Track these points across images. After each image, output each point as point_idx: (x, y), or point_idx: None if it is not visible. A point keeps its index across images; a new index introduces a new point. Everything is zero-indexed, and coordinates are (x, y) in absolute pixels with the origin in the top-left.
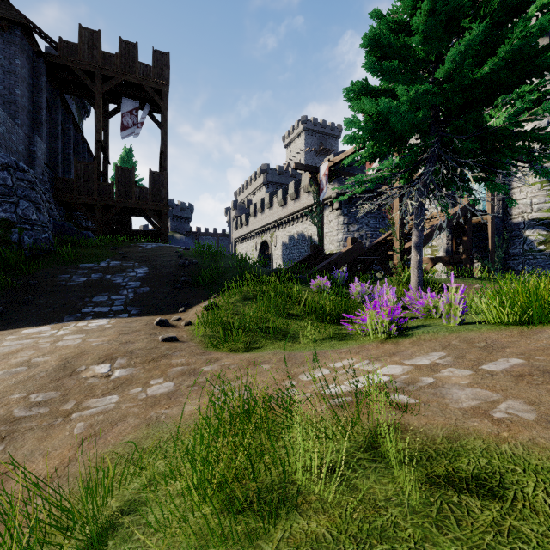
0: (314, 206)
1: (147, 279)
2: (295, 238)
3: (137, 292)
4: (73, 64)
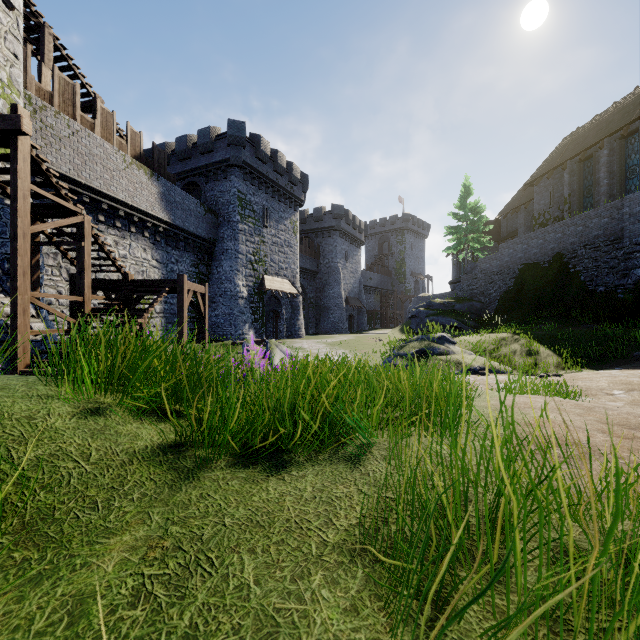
0: None
1: None
2: None
3: None
4: None
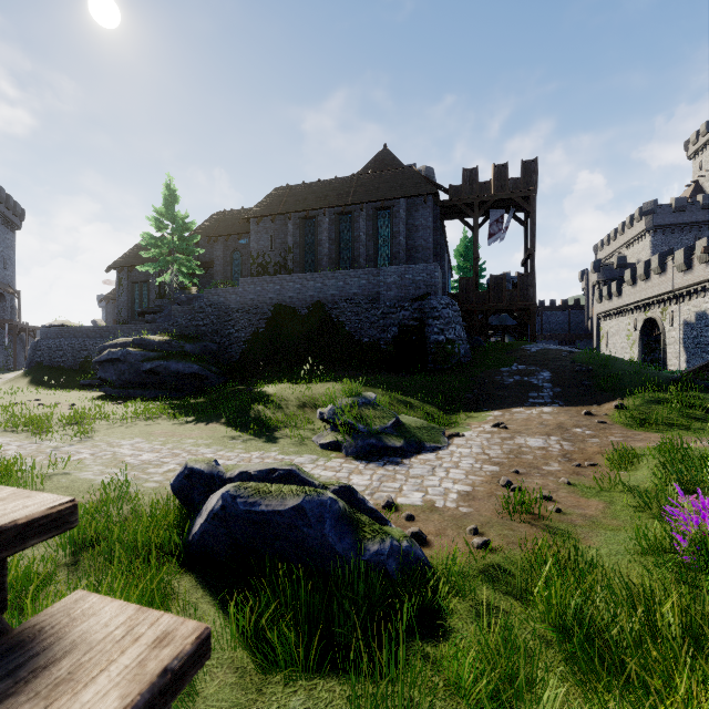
0: None
1: (555, 382)
2: (707, 315)
3: (553, 391)
4: (458, 202)
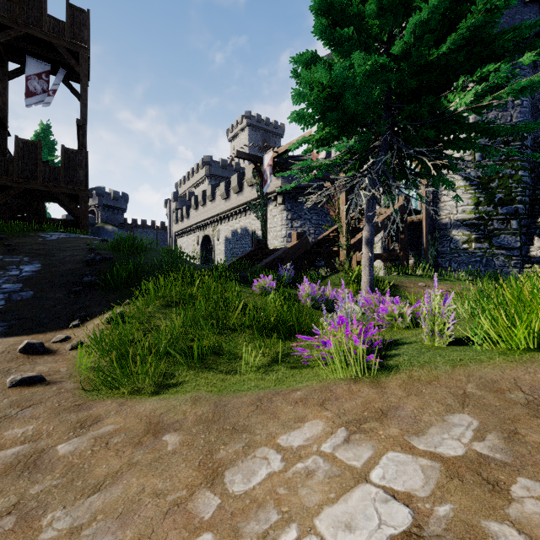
0: (257, 200)
1: (34, 280)
2: (238, 233)
3: (11, 299)
4: None
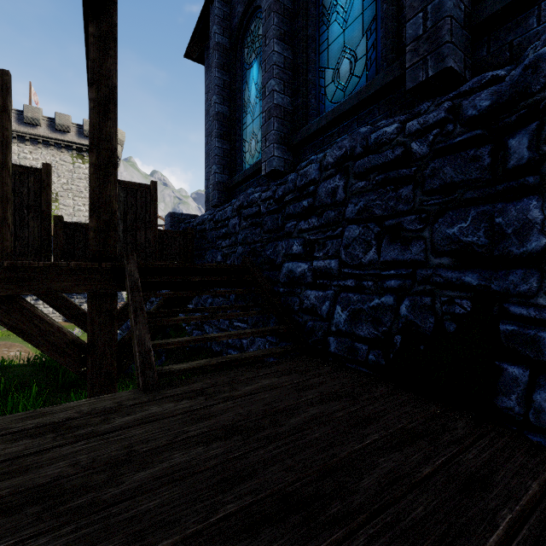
0: None
1: None
2: None
3: None
4: None
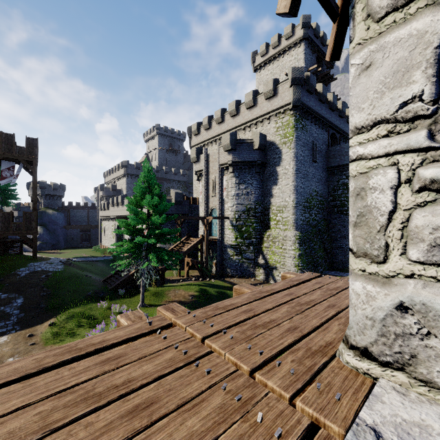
0: None
1: (23, 307)
2: None
3: (18, 317)
4: None
